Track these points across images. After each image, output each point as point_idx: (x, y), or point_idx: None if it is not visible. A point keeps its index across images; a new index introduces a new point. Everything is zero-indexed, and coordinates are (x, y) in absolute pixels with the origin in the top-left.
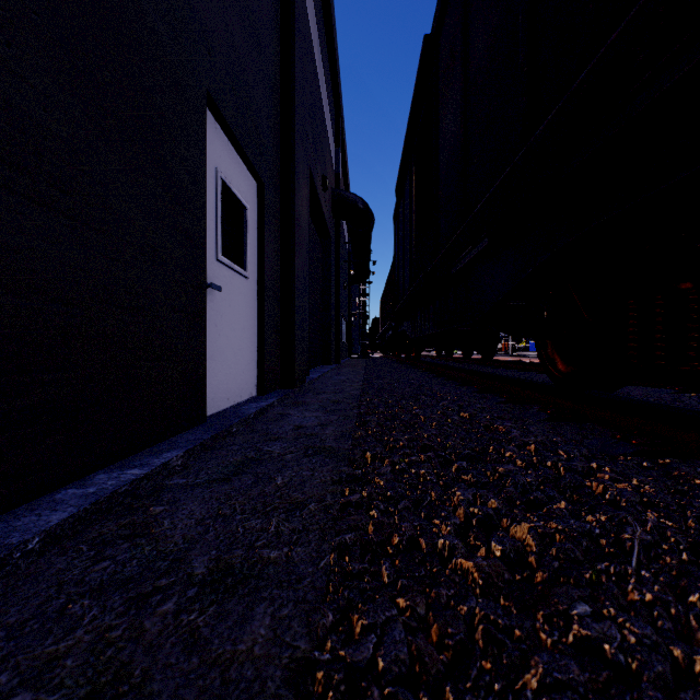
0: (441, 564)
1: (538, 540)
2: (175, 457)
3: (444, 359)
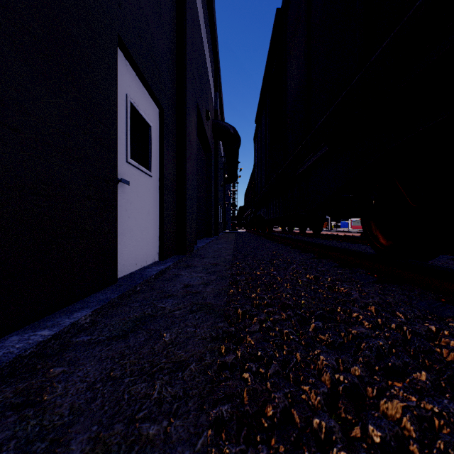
0: None
1: (420, 429)
2: (84, 317)
3: (287, 233)
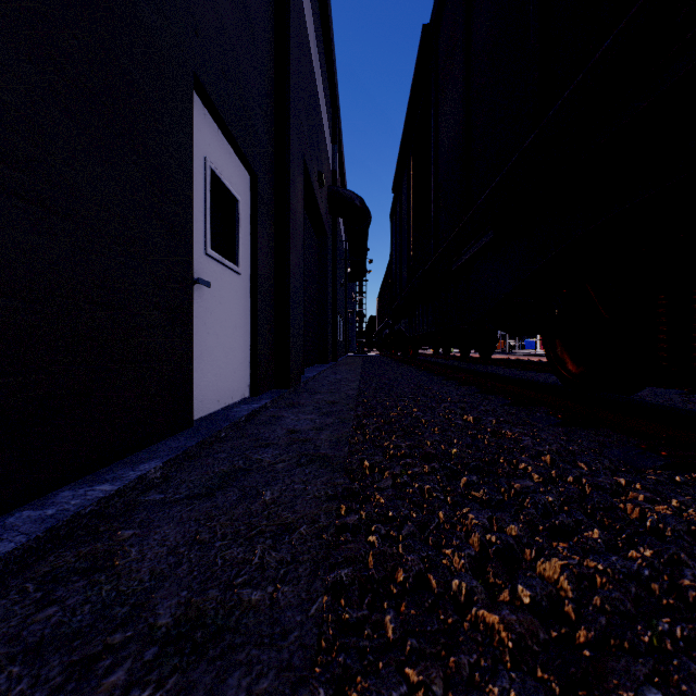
0: (459, 618)
1: (576, 585)
2: (153, 469)
3: (441, 357)
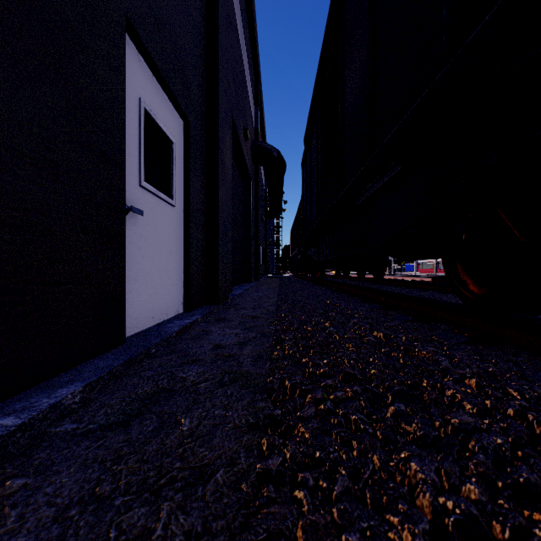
0: None
1: None
2: (70, 394)
3: (342, 278)
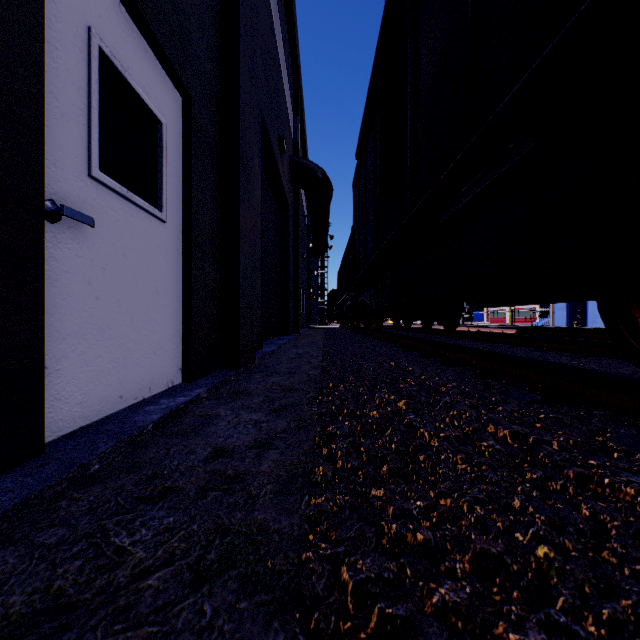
0: None
1: None
2: None
3: (401, 329)
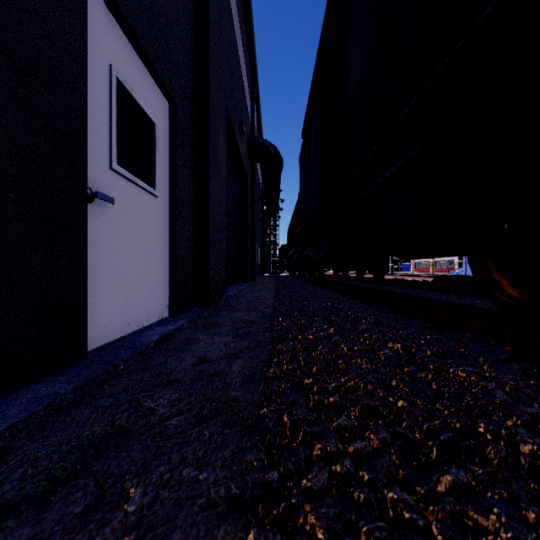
0: None
1: None
2: None
3: (340, 277)
